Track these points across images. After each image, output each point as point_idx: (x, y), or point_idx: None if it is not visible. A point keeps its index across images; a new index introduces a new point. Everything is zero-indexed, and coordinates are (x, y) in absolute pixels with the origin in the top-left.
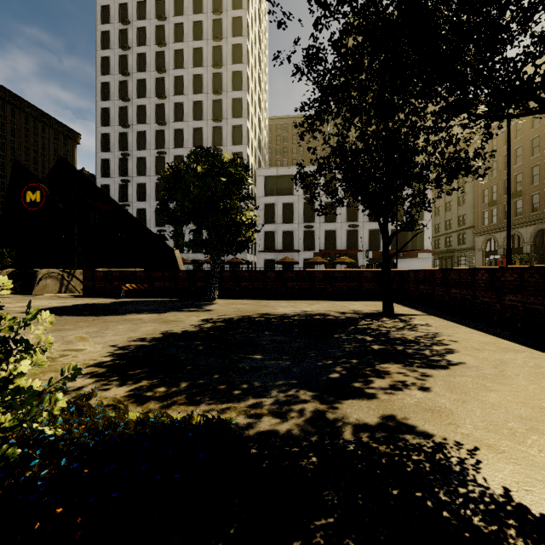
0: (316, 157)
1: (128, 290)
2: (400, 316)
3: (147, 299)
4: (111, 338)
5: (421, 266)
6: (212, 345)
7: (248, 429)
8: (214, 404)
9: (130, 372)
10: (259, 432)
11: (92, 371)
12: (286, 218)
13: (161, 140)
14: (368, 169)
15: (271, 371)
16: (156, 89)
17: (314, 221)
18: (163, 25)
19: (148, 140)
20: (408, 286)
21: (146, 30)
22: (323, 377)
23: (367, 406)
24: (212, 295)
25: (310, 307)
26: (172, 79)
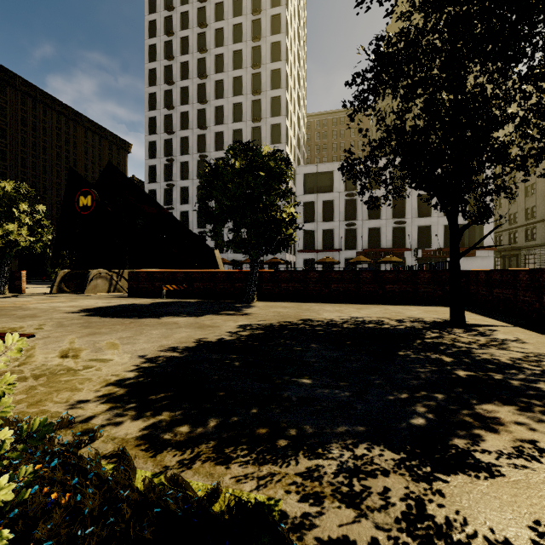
0: (369, 139)
1: (169, 291)
2: (475, 327)
3: (187, 300)
4: (142, 346)
5: (479, 266)
6: (250, 360)
7: (303, 530)
8: (250, 464)
9: (152, 397)
10: (322, 539)
11: (110, 392)
12: (326, 216)
13: (202, 144)
14: (437, 148)
15: (326, 407)
16: (198, 95)
17: (356, 219)
18: (204, 32)
19: (191, 144)
20: (476, 289)
21: (188, 39)
22: (402, 423)
23: (494, 494)
24: (251, 297)
25: (359, 313)
26: (213, 84)
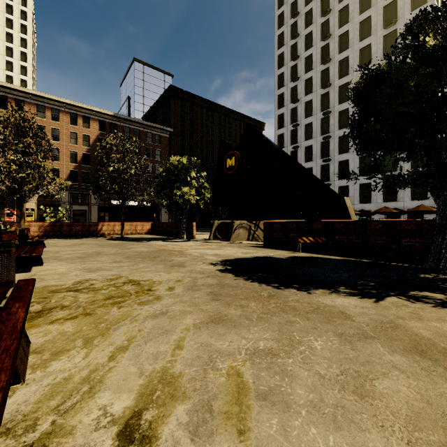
0: None
1: (303, 243)
2: None
3: (327, 256)
4: (311, 445)
5: None
6: None
7: None
8: None
9: None
10: None
11: None
12: None
13: (325, 101)
14: None
15: None
16: (321, 58)
17: None
18: None
19: (314, 106)
20: None
21: (312, 10)
22: None
23: None
24: (442, 262)
25: None
26: (336, 40)
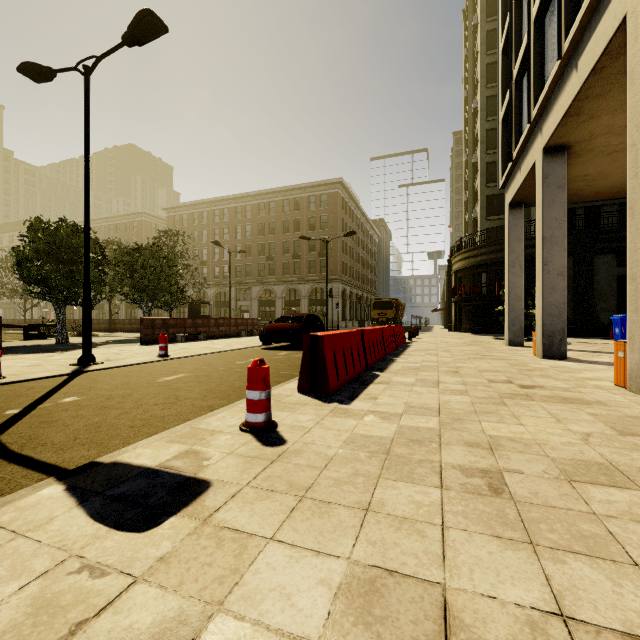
0: None
1: None
2: None
3: None
4: None
5: None
6: None
7: None
8: None
9: None
10: None
11: None
12: None
13: None
14: None
15: None
16: None
17: None
18: None
19: None
20: None
21: None
22: None
23: None
24: None
25: None
26: None
